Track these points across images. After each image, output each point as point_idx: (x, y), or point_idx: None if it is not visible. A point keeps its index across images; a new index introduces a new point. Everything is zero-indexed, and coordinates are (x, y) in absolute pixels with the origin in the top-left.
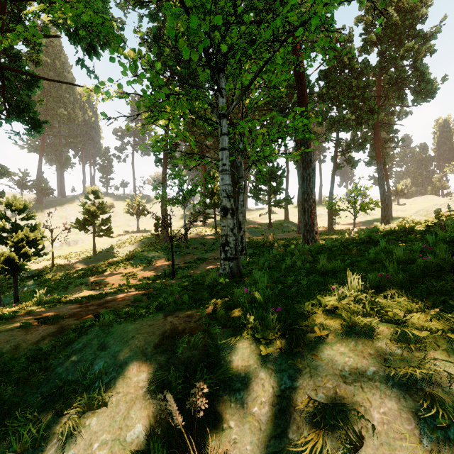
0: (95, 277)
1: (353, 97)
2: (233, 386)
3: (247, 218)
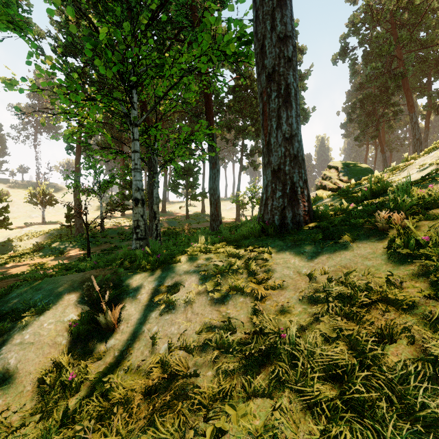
0: None
1: (254, 113)
2: (128, 292)
3: (168, 210)
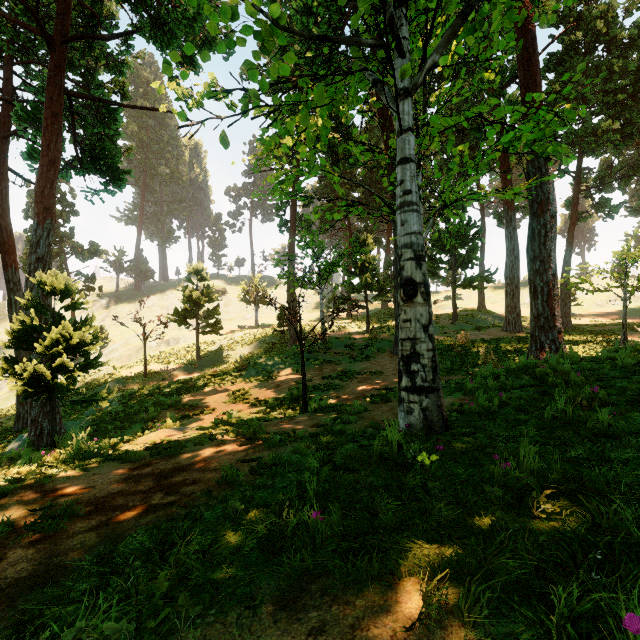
0: (190, 396)
1: (615, 91)
2: None
3: None
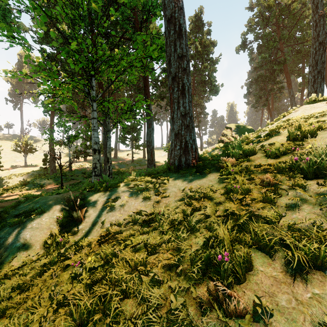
0: None
1: None
2: (89, 203)
3: (119, 157)
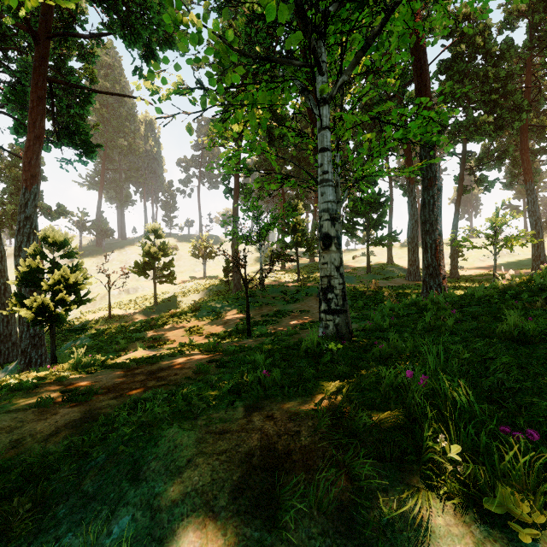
0: (153, 332)
1: (490, 92)
2: None
3: None
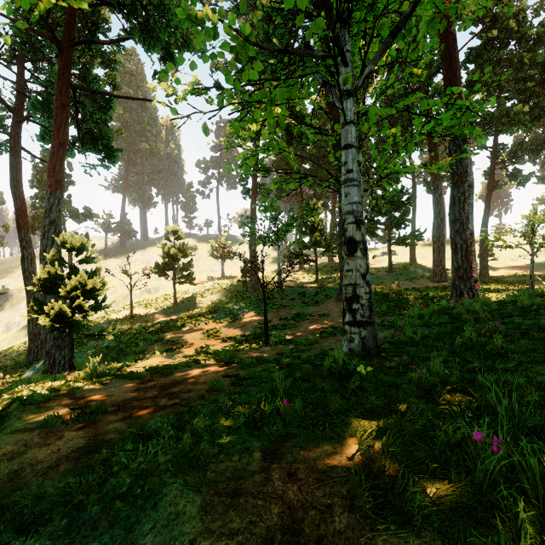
0: (172, 334)
1: (525, 79)
2: None
3: None
